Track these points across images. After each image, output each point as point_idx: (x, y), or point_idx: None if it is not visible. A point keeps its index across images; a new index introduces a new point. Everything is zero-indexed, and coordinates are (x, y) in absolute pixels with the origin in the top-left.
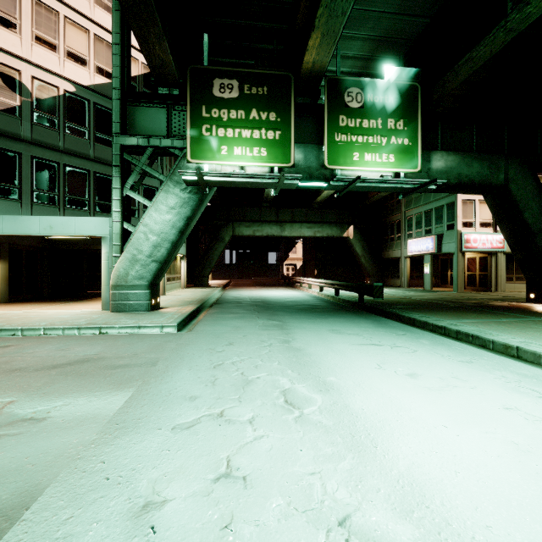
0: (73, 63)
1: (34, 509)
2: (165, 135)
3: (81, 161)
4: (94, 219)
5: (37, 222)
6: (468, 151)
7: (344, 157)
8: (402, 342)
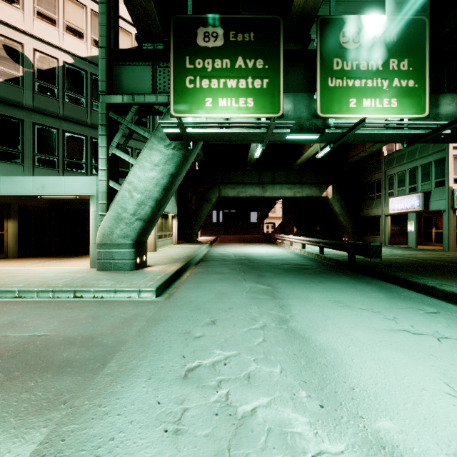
0: (71, 36)
1: None
2: (150, 92)
3: (79, 127)
4: (82, 178)
5: (31, 182)
6: None
7: (339, 104)
8: (446, 328)
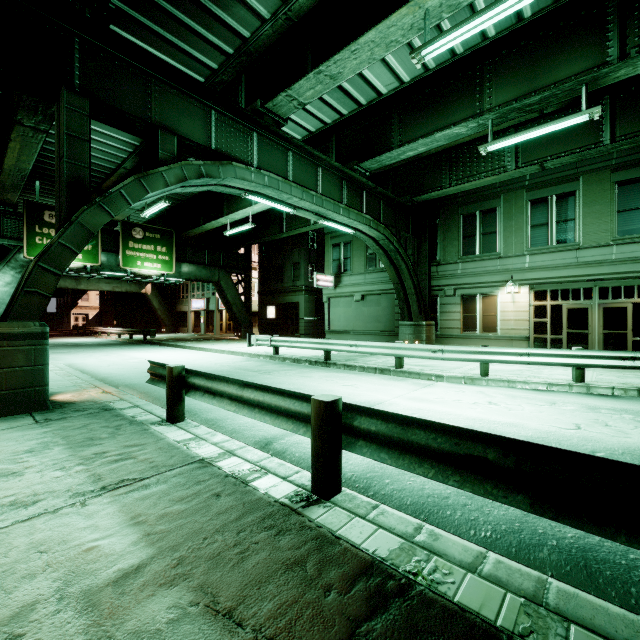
0: None
1: (63, 361)
2: None
3: None
4: None
5: None
6: (204, 262)
7: (132, 263)
8: (151, 348)
